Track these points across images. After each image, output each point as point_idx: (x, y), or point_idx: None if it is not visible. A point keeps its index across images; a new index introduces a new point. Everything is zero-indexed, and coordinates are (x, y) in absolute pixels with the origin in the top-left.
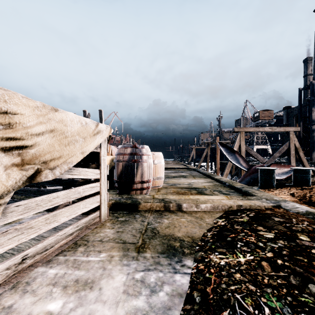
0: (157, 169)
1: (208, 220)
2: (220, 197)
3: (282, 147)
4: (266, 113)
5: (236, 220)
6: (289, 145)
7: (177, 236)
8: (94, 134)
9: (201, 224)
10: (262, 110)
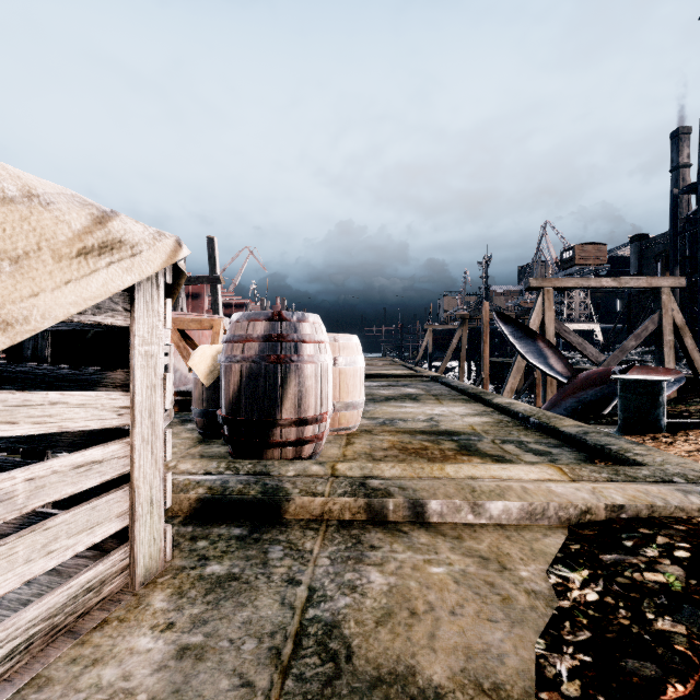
0: (346, 380)
1: (527, 572)
2: (539, 472)
3: (644, 325)
4: (589, 250)
5: (637, 578)
6: (659, 320)
7: (432, 684)
8: (85, 251)
9: (507, 595)
10: (582, 245)
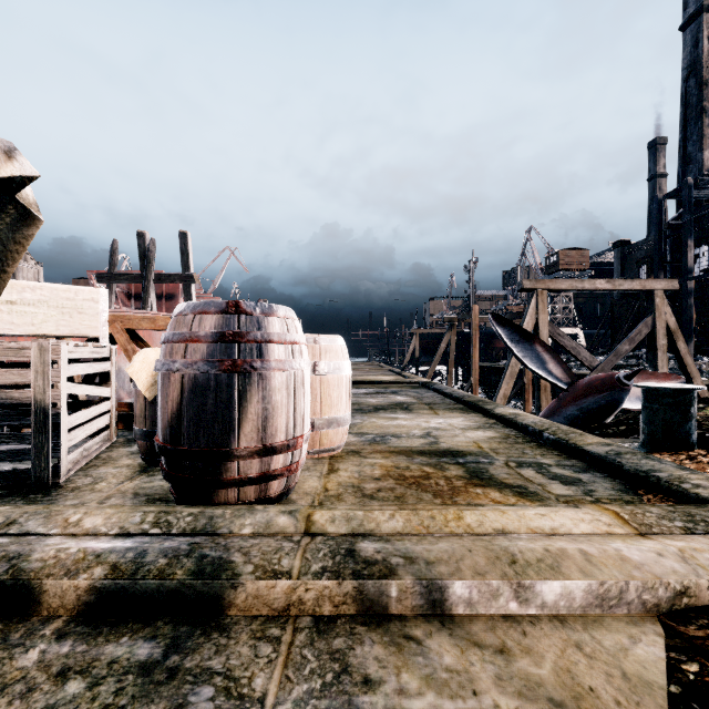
0: (328, 391)
1: None
2: (591, 520)
3: (638, 329)
4: (573, 256)
5: None
6: (652, 324)
7: None
8: None
9: None
10: (566, 250)
